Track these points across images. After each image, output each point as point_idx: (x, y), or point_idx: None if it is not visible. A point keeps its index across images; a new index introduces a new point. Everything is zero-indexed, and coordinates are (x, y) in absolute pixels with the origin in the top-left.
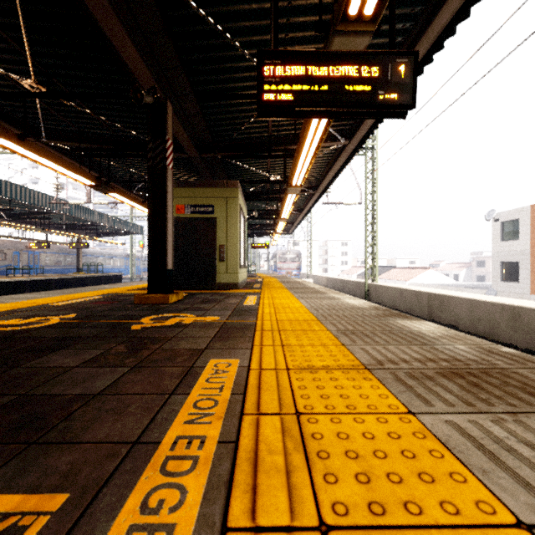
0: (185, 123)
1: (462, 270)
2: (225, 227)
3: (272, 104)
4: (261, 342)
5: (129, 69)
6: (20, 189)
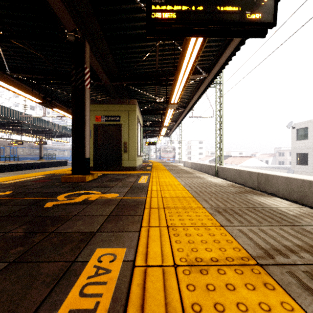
0: (100, 60)
1: (270, 158)
2: (127, 130)
3: (158, 22)
4: (148, 222)
5: (56, 14)
6: (1, 107)
